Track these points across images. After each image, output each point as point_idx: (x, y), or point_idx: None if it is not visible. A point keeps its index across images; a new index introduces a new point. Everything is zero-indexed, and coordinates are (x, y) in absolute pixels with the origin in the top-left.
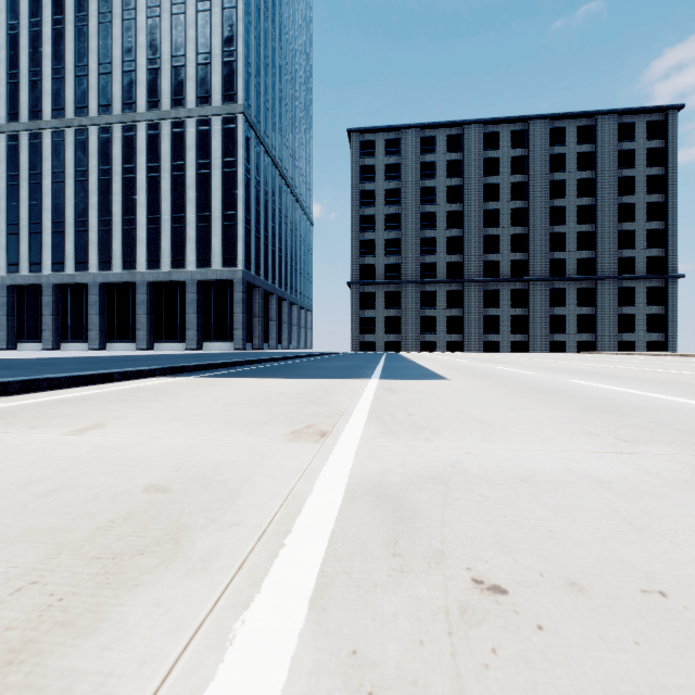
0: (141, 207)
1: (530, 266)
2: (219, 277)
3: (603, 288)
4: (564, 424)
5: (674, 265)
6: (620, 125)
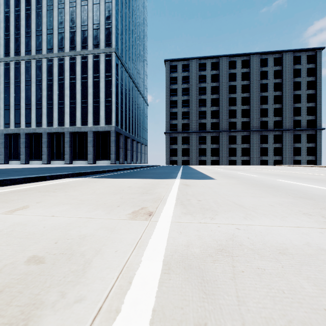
0: (67, 97)
1: (251, 124)
2: (103, 129)
3: (285, 134)
4: (287, 207)
5: (320, 123)
6: (294, 57)
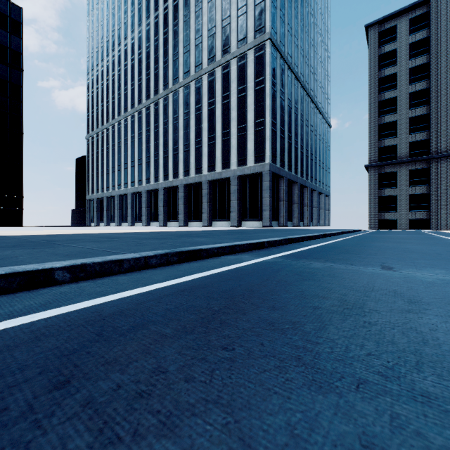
0: (205, 131)
1: None
2: (252, 171)
3: None
4: None
5: None
6: None
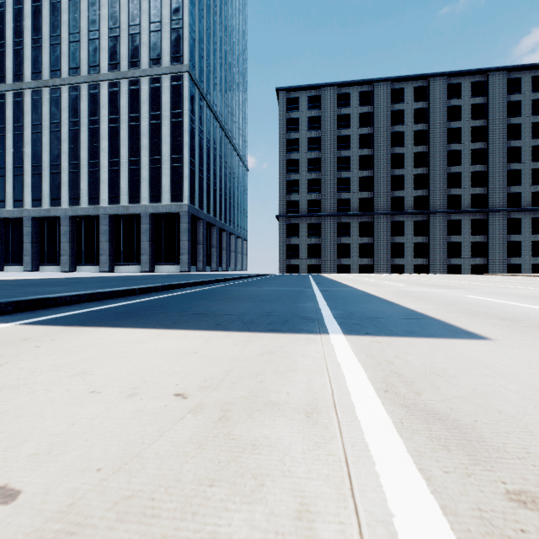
0: (104, 153)
1: (430, 201)
2: (168, 210)
3: (493, 219)
4: None
5: None
6: (508, 80)
